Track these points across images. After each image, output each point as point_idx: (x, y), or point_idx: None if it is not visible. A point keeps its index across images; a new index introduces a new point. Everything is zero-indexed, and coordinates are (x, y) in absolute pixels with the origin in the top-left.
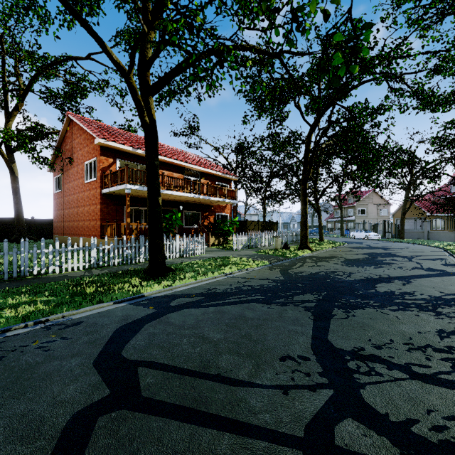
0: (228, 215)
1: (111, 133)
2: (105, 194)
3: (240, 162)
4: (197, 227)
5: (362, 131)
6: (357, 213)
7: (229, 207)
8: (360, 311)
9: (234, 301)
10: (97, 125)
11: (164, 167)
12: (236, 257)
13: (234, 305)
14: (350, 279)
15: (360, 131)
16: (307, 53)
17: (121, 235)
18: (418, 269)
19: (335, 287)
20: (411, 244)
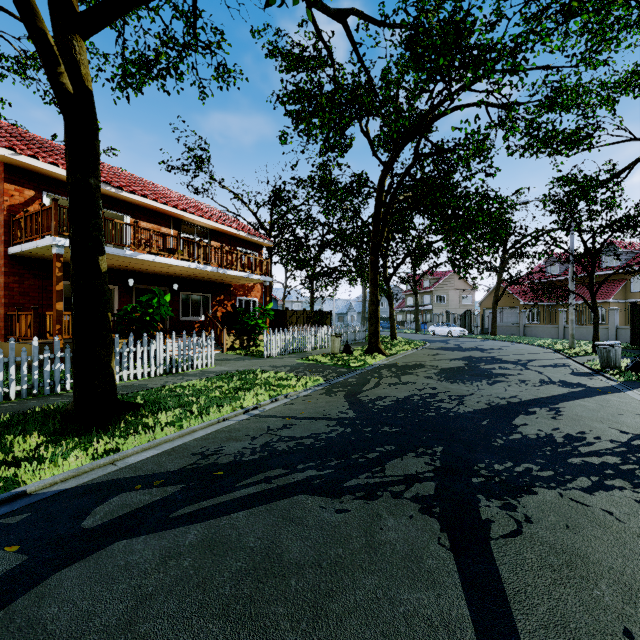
0: (257, 300)
1: (36, 145)
2: (16, 256)
3: (277, 221)
4: (204, 320)
5: (467, 168)
6: (435, 301)
7: (258, 289)
8: (530, 500)
9: (257, 491)
10: (4, 128)
11: (143, 216)
12: (268, 371)
13: (254, 509)
14: (467, 410)
15: (469, 166)
16: (389, 24)
17: (48, 335)
18: (550, 384)
19: (451, 431)
20: (508, 342)
